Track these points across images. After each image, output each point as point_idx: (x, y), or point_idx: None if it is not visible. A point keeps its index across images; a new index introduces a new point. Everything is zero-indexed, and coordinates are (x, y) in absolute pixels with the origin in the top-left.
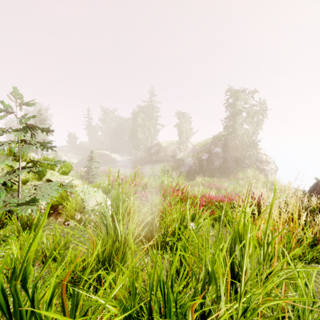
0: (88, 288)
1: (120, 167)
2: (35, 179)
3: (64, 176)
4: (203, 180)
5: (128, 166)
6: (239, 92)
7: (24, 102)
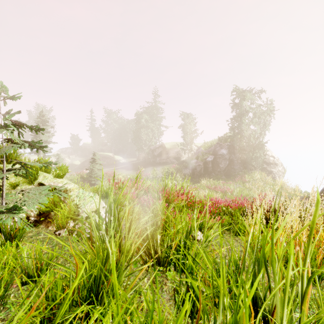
0: None
1: (123, 169)
2: (25, 183)
3: (58, 180)
4: (208, 183)
5: (131, 168)
6: (245, 92)
7: (10, 96)
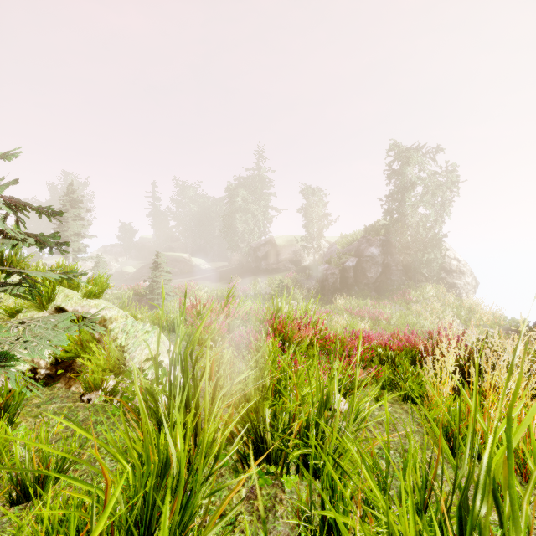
0: None
1: (206, 280)
2: (32, 307)
3: (90, 301)
4: (348, 304)
5: (219, 278)
6: (410, 151)
7: None
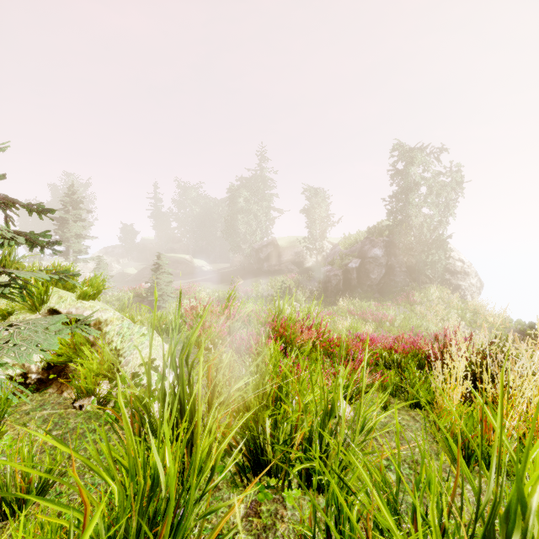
0: None
1: (208, 281)
2: (24, 309)
3: (84, 303)
4: (351, 305)
5: (221, 280)
6: (414, 151)
7: None
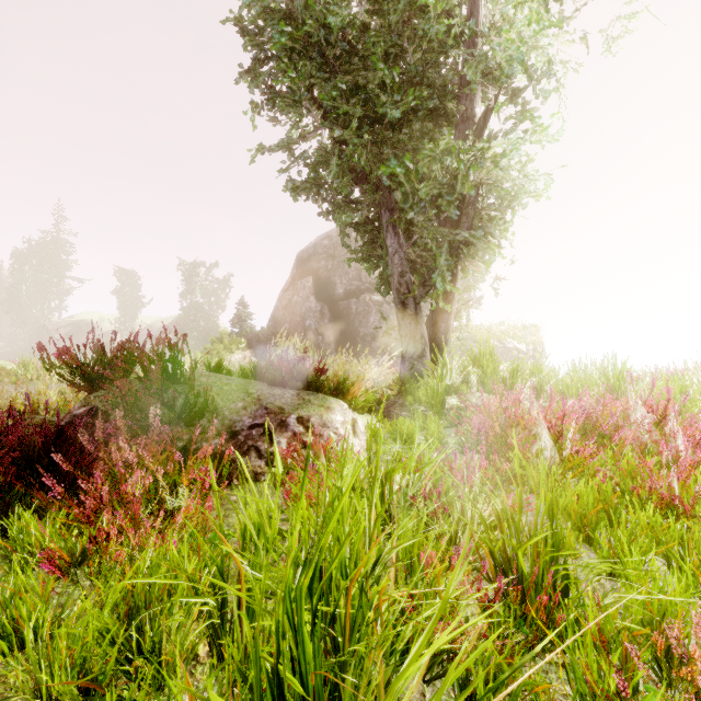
0: None
1: None
2: None
3: None
4: None
5: None
6: (198, 265)
7: None
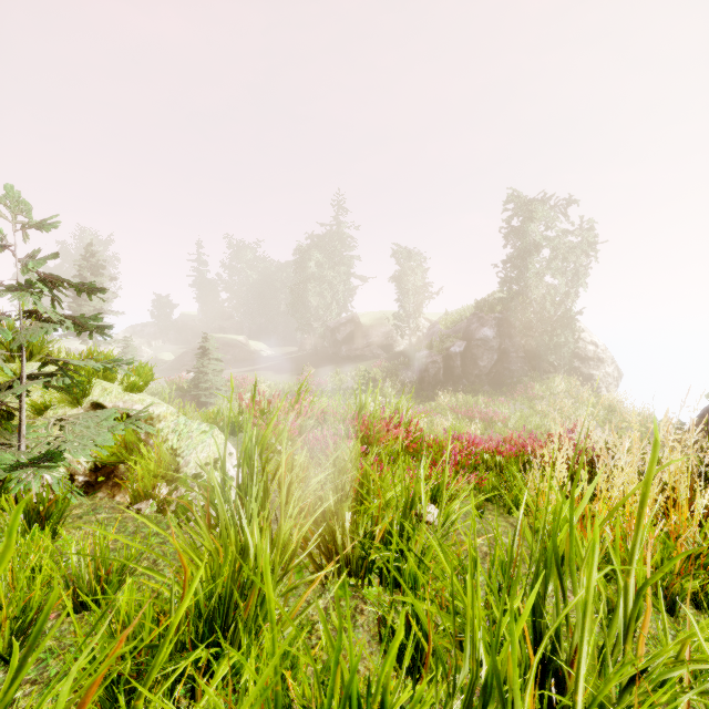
0: (171, 689)
1: (268, 370)
2: (64, 403)
3: (133, 396)
4: (453, 401)
5: (286, 368)
6: (534, 204)
7: (35, 221)
